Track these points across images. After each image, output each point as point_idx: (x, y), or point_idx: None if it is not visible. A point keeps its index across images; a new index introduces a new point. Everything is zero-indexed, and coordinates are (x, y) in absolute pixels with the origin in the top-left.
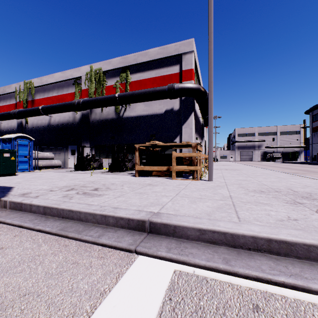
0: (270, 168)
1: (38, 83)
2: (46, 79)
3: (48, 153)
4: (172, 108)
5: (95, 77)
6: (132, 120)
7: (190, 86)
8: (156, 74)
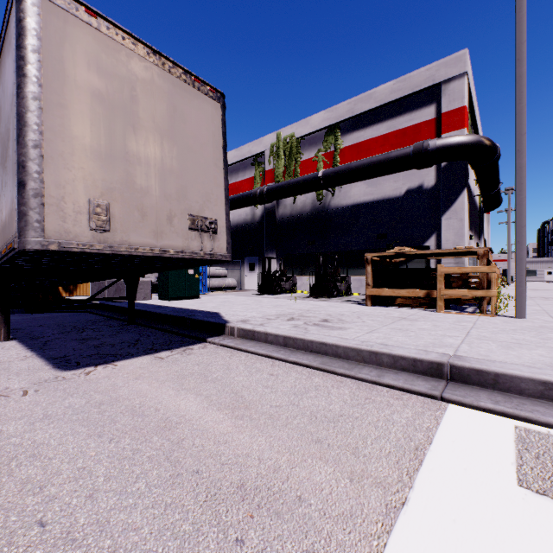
0: None
1: None
2: None
3: (220, 268)
4: (420, 184)
5: (284, 150)
6: (344, 212)
7: (459, 140)
8: (388, 129)
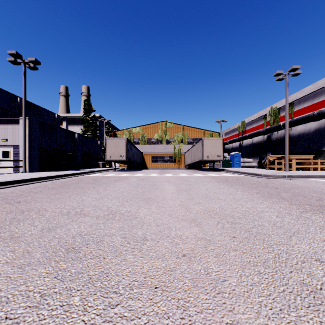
0: None
1: (247, 121)
2: (250, 118)
3: (250, 159)
4: (321, 125)
5: (274, 112)
6: (295, 137)
7: None
8: (310, 103)
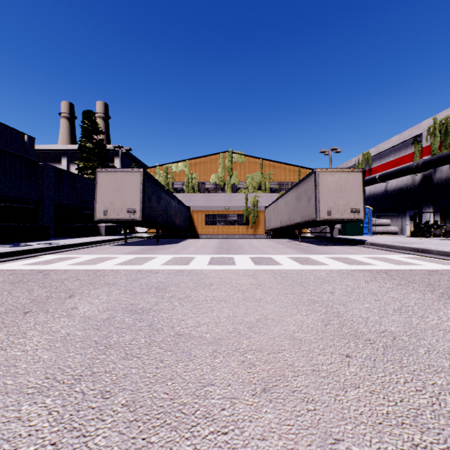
0: None
1: (374, 152)
2: (382, 146)
3: (384, 219)
4: None
5: (440, 129)
6: None
7: None
8: None
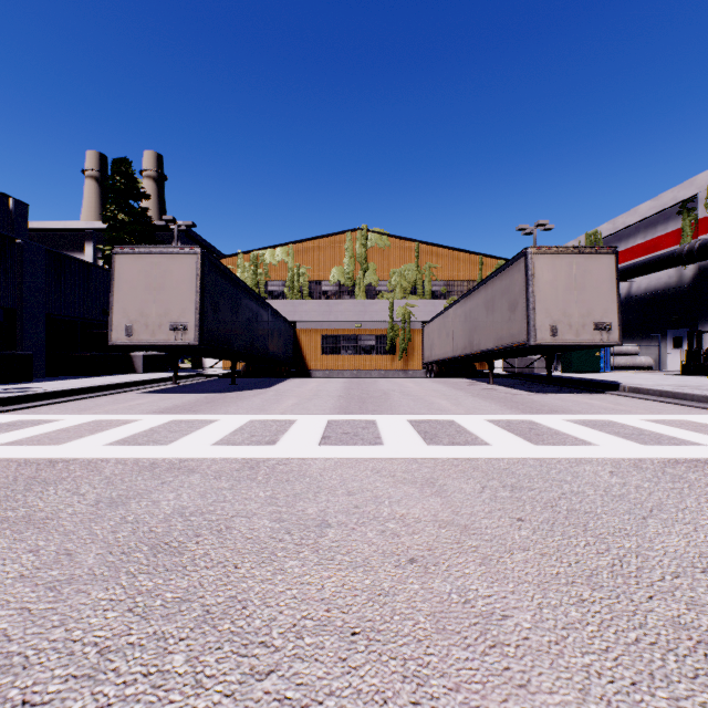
0: None
1: (607, 231)
2: (623, 219)
3: (628, 345)
4: None
5: None
6: None
7: None
8: None
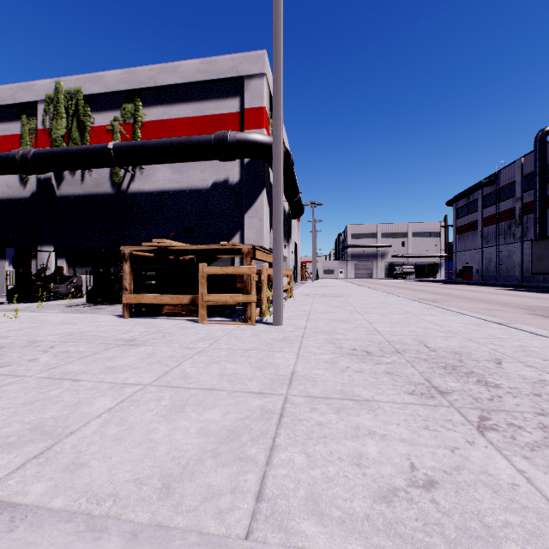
0: (396, 291)
1: None
2: None
3: None
4: (226, 178)
5: (68, 107)
6: (147, 199)
7: (257, 138)
8: (195, 112)
